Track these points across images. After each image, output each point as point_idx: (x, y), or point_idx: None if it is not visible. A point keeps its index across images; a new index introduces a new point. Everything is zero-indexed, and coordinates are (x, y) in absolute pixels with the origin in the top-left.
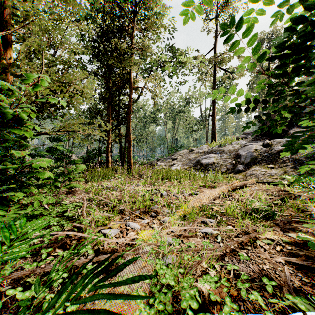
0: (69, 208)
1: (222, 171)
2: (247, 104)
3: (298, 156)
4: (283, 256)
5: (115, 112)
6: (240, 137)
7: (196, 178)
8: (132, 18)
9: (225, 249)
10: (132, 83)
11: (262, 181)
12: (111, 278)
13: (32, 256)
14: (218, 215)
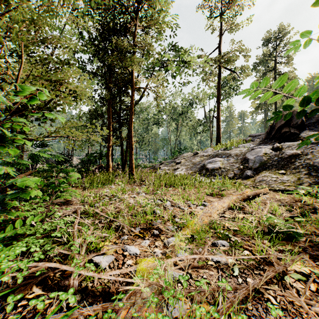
0: (59, 225)
1: (229, 176)
2: (304, 106)
3: (312, 161)
4: None
5: (117, 114)
6: (247, 140)
7: (201, 184)
8: (133, 16)
9: (247, 293)
10: (133, 83)
11: (273, 188)
12: None
13: (2, 298)
14: (231, 234)
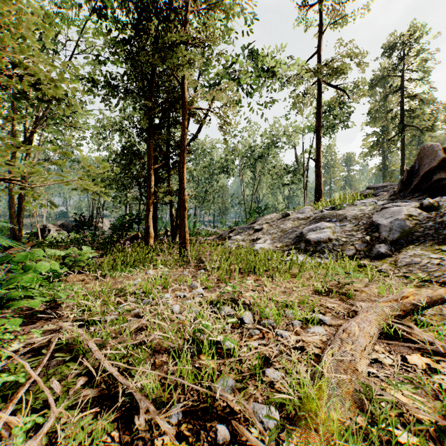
0: None
1: (346, 253)
2: None
3: None
4: None
5: (164, 155)
6: (365, 194)
7: (303, 270)
8: None
9: None
10: (187, 102)
11: (437, 279)
12: None
13: None
14: None
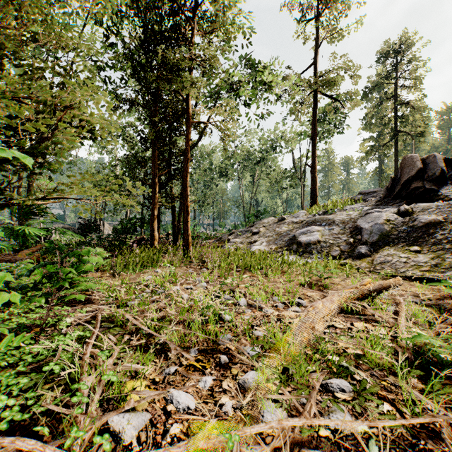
0: (62, 346)
1: (332, 254)
2: None
3: None
4: None
5: (166, 161)
6: (356, 199)
7: (292, 268)
8: (190, 16)
9: None
10: (189, 116)
11: (403, 275)
12: None
13: None
14: (352, 365)
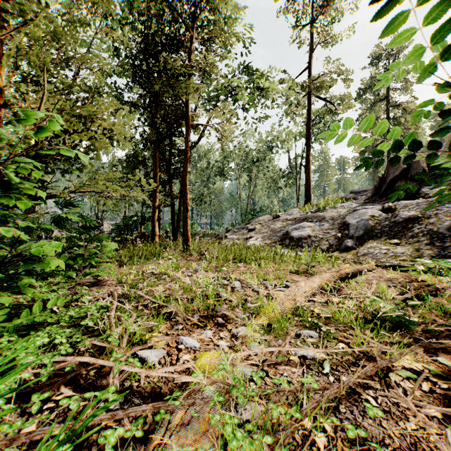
0: (90, 311)
1: (322, 247)
2: (397, 152)
3: (436, 227)
4: (436, 403)
5: (165, 161)
6: (348, 197)
7: (283, 259)
8: (189, 24)
9: (339, 392)
10: (189, 118)
11: (382, 264)
12: (148, 450)
13: (21, 400)
14: (322, 323)
